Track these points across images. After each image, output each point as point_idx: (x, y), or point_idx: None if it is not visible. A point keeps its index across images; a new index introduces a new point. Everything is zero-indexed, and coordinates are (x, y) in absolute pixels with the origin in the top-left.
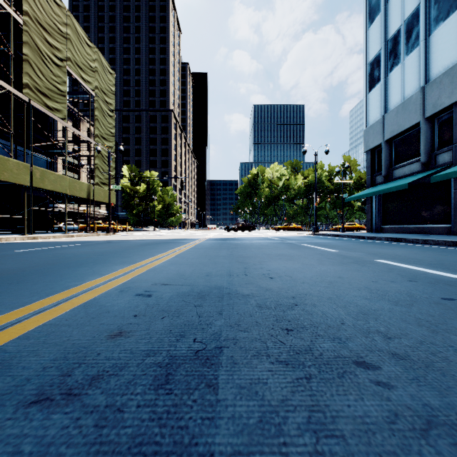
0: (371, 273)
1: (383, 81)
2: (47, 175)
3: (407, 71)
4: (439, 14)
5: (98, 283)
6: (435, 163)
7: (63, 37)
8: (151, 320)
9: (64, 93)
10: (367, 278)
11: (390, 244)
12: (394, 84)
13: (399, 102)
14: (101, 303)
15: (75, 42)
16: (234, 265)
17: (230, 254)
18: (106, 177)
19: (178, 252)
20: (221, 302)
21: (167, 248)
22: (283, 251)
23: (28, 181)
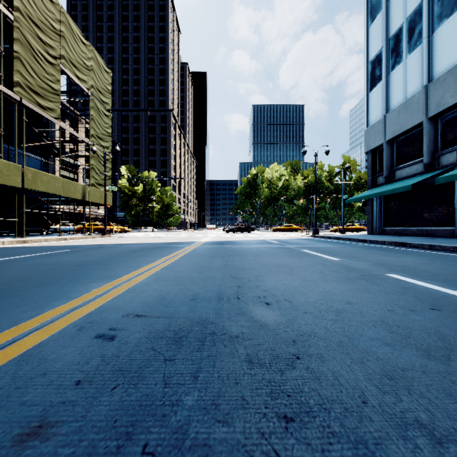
0: (384, 295)
1: (385, 80)
2: (40, 176)
3: (409, 70)
4: (443, 11)
5: (59, 313)
6: (439, 164)
7: (56, 34)
8: (96, 393)
9: (58, 92)
10: (380, 303)
11: (395, 250)
12: (396, 83)
13: (401, 101)
14: (44, 355)
15: (69, 40)
16: (227, 281)
17: (225, 265)
18: (102, 178)
19: (169, 261)
20: (201, 351)
21: (158, 256)
22: (282, 260)
23: (20, 183)
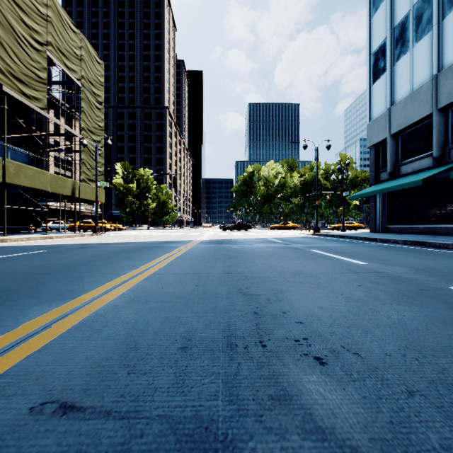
0: None
1: (389, 71)
2: (23, 170)
3: (416, 59)
4: None
5: None
6: (450, 158)
7: (43, 19)
8: None
9: (44, 81)
10: None
11: (418, 250)
12: (401, 74)
13: (407, 93)
14: None
15: (57, 26)
16: (235, 303)
17: (228, 271)
18: (93, 173)
19: (157, 267)
20: None
21: (146, 259)
22: (297, 265)
23: (0, 176)
